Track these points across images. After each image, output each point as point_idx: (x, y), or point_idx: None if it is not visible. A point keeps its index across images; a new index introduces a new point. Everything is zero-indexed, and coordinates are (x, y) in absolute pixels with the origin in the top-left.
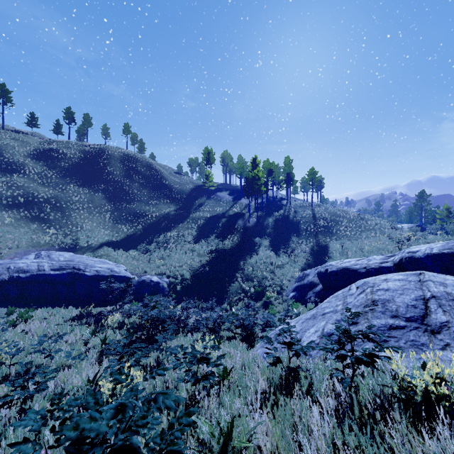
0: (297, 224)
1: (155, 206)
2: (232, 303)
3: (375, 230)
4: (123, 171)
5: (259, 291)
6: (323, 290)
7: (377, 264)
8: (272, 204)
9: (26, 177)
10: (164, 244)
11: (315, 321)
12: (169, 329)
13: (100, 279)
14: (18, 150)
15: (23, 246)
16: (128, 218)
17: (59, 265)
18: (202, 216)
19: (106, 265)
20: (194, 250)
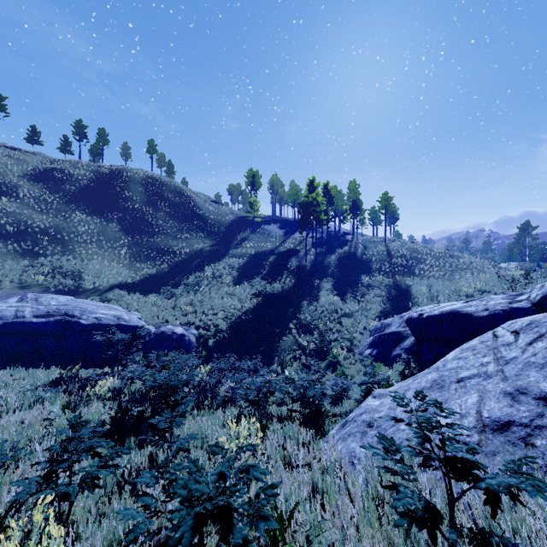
0: (367, 263)
1: (185, 241)
2: (284, 363)
3: (472, 268)
4: (145, 197)
5: (321, 348)
6: (417, 345)
7: (503, 304)
8: (333, 240)
9: (19, 202)
10: (195, 287)
11: (445, 394)
12: (184, 403)
13: (101, 329)
14: (12, 169)
15: (6, 287)
16: (149, 255)
17: (45, 310)
18: (245, 252)
19: (112, 312)
20: (234, 294)
